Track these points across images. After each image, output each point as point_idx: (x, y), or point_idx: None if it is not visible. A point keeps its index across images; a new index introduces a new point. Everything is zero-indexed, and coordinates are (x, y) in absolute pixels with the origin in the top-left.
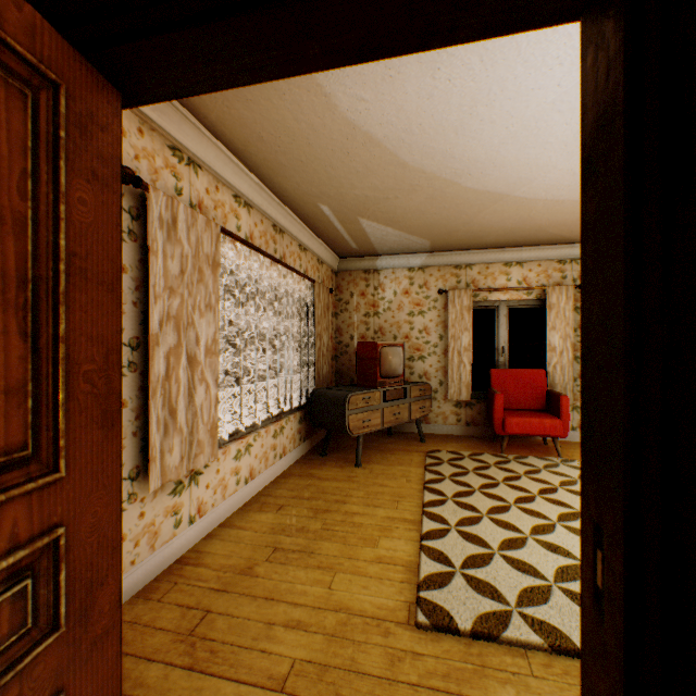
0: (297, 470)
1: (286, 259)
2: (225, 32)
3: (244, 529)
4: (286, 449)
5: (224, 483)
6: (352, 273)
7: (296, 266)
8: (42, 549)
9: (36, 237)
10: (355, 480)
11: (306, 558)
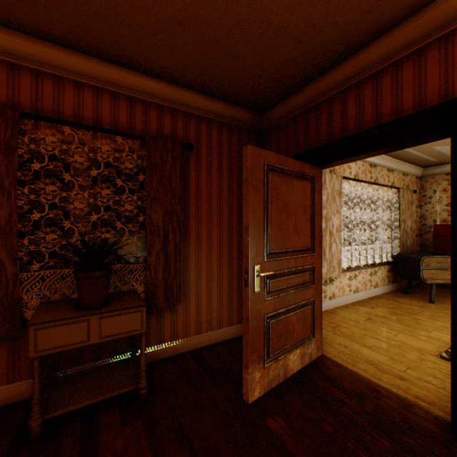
0: (384, 296)
1: (377, 180)
2: (349, 159)
3: (352, 309)
4: (377, 284)
5: (343, 288)
6: (434, 176)
7: (384, 182)
8: (311, 267)
9: (310, 208)
10: (424, 307)
11: (383, 325)
